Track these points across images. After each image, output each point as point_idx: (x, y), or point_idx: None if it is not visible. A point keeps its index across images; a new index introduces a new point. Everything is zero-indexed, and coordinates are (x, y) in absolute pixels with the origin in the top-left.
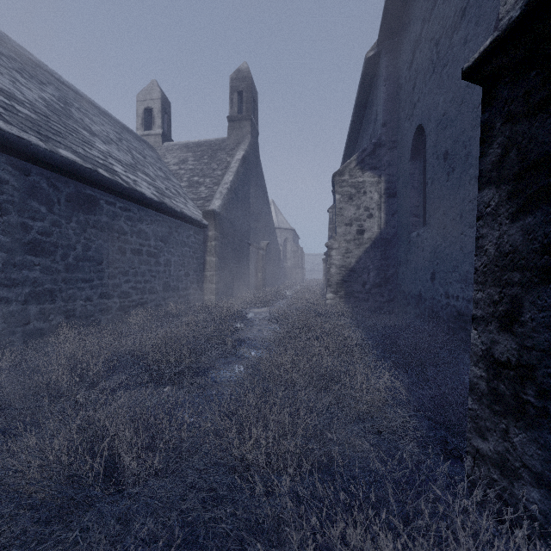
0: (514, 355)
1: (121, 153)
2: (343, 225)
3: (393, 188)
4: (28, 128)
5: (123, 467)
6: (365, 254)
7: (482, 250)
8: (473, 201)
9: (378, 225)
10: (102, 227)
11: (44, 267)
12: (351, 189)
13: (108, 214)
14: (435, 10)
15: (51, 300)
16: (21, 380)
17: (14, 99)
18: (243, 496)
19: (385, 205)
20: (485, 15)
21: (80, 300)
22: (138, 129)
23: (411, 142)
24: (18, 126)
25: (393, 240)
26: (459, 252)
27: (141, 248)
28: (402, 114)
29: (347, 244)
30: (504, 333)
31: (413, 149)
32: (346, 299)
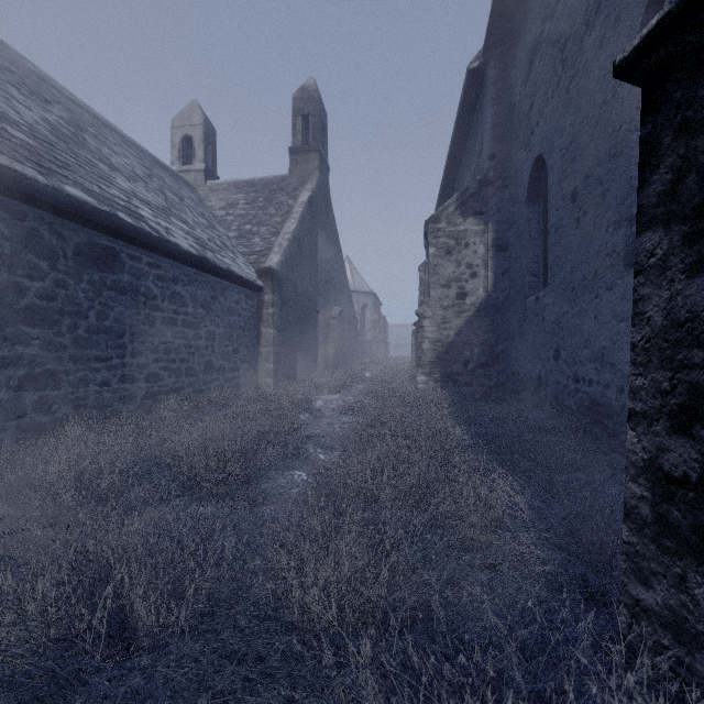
0: (695, 470)
1: (150, 193)
2: (438, 286)
3: (504, 239)
4: (24, 158)
5: (138, 621)
6: (467, 324)
7: (643, 319)
8: (611, 255)
9: (484, 288)
10: (123, 289)
11: (45, 341)
12: (449, 241)
13: (132, 272)
14: (559, 5)
15: (54, 386)
16: (6, 494)
17: (6, 120)
18: (304, 670)
19: (493, 261)
20: (629, 7)
21: (94, 385)
22: (173, 164)
23: (528, 179)
24: (10, 155)
25: (504, 307)
26: (592, 322)
27: (176, 316)
28: (515, 142)
29: (444, 312)
30: (678, 437)
31: (530, 188)
32: (443, 382)
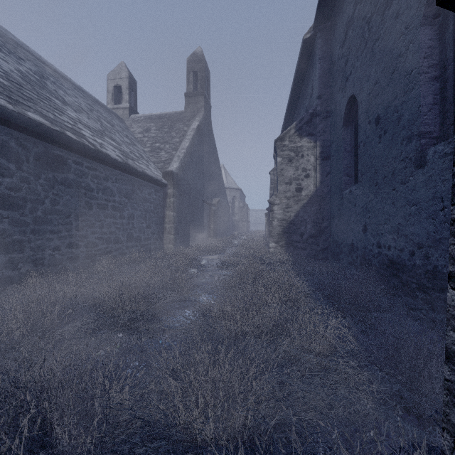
0: None
1: (91, 121)
2: (283, 183)
3: (327, 152)
4: None
5: (57, 438)
6: (303, 209)
7: None
8: (405, 160)
9: (314, 184)
10: (69, 184)
11: (13, 219)
12: (291, 153)
13: (76, 173)
14: None
15: (20, 250)
16: None
17: None
18: None
19: (320, 166)
20: None
21: (48, 250)
22: (108, 103)
23: (344, 111)
24: None
25: (327, 197)
26: (391, 206)
27: (107, 203)
28: (335, 87)
29: (287, 201)
30: None
31: (345, 117)
32: (286, 247)
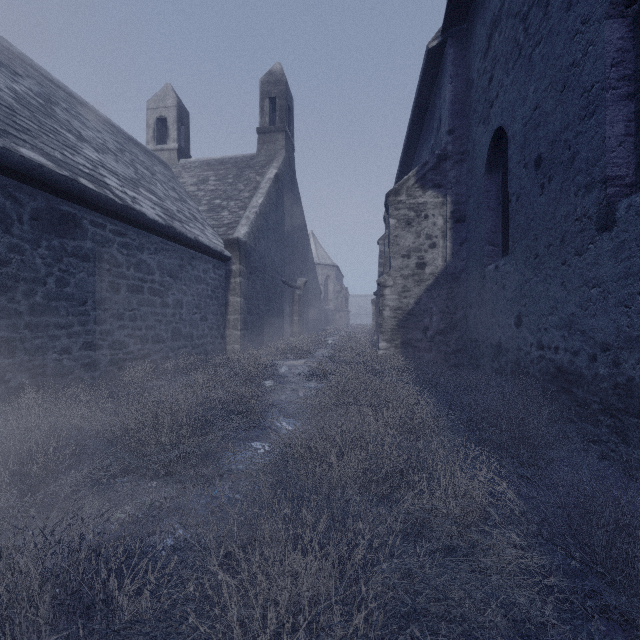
0: None
1: (120, 165)
2: (399, 256)
3: (462, 211)
4: None
5: None
6: (426, 293)
7: None
8: (581, 219)
9: (443, 258)
10: (85, 256)
11: None
12: (409, 212)
13: (95, 239)
14: None
15: (8, 354)
16: None
17: None
18: None
19: (451, 232)
20: None
21: (53, 353)
22: (148, 143)
23: (487, 151)
24: None
25: (462, 276)
26: (559, 289)
27: (142, 284)
28: (474, 117)
29: (404, 281)
30: None
31: (489, 160)
32: (403, 349)
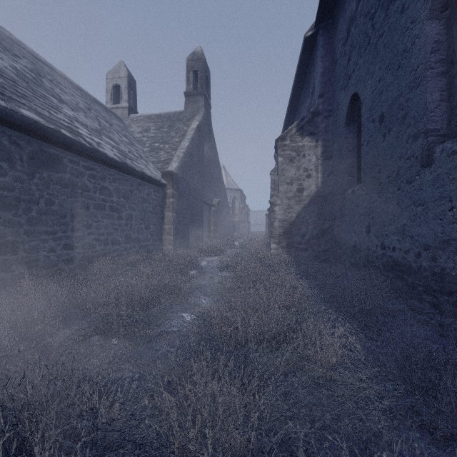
0: None
1: (88, 120)
2: (284, 184)
3: (329, 152)
4: None
5: None
6: (304, 209)
7: None
8: (410, 159)
9: (315, 184)
10: (65, 184)
11: (5, 220)
12: (292, 153)
13: (72, 172)
14: None
15: (13, 252)
16: None
17: None
18: None
19: (321, 166)
20: None
21: (43, 251)
22: (107, 103)
23: (346, 109)
24: None
25: (329, 197)
26: (395, 207)
27: (104, 203)
28: (337, 85)
29: (288, 201)
30: None
31: (348, 116)
32: (287, 249)
